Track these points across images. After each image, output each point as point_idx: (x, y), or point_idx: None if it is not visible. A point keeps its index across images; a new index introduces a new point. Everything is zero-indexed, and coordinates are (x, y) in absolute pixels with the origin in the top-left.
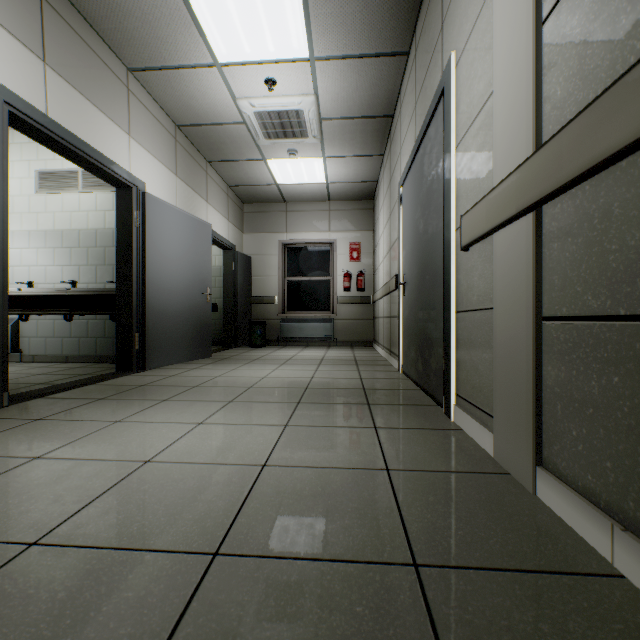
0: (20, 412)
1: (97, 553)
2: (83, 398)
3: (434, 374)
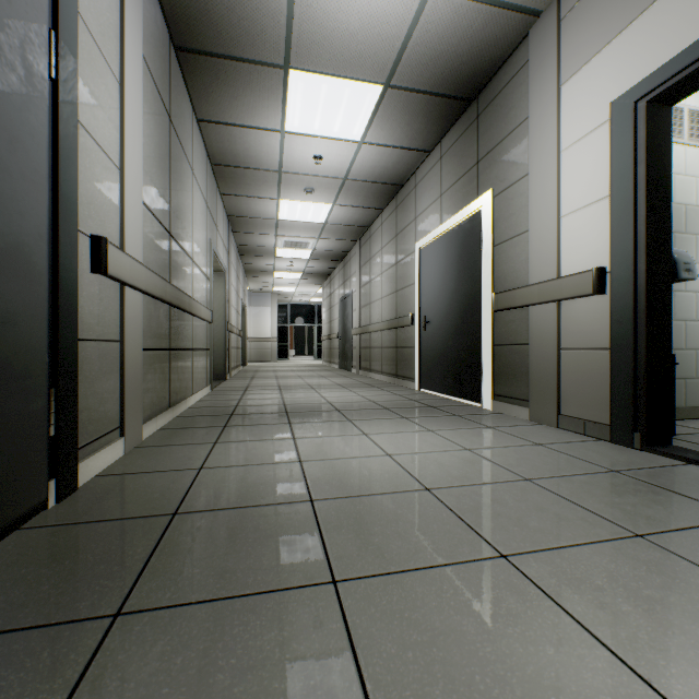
0: (590, 447)
1: (326, 421)
2: (640, 468)
3: (13, 471)
